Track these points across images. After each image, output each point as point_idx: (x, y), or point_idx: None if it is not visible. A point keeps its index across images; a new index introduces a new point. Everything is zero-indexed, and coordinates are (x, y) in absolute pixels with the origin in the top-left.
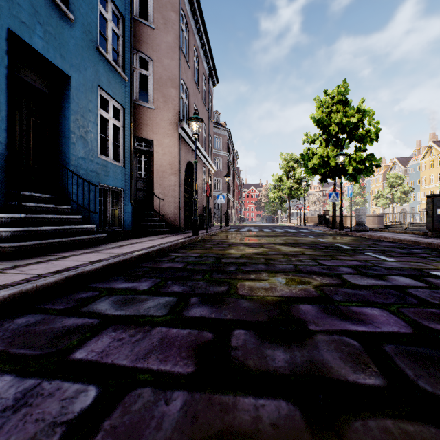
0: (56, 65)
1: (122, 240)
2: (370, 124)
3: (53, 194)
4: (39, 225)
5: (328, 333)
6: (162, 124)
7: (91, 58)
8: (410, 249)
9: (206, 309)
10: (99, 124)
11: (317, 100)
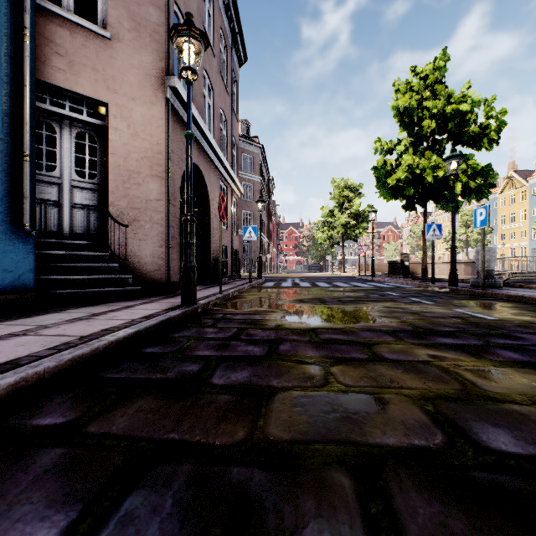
0: None
1: None
2: (489, 115)
3: None
4: None
5: None
6: (129, 75)
7: None
8: None
9: None
10: None
11: (399, 84)
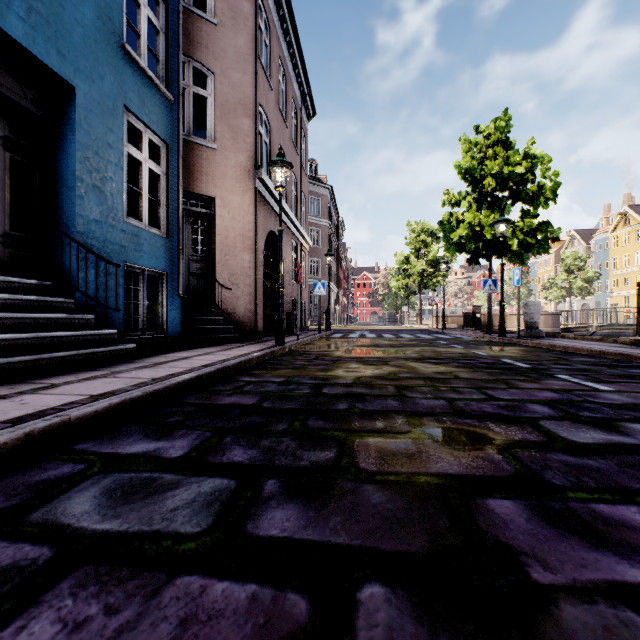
0: (49, 67)
1: (163, 354)
2: (545, 175)
3: (48, 279)
4: (16, 330)
5: (583, 598)
6: (229, 173)
7: (112, 61)
8: (625, 369)
9: (295, 512)
10: (125, 168)
11: (464, 140)
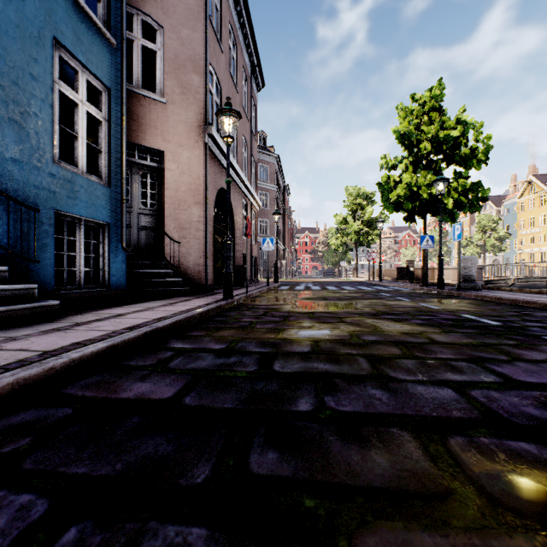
0: None
1: (97, 310)
2: (478, 139)
3: None
4: None
5: None
6: (179, 128)
7: None
8: None
9: None
10: (56, 107)
11: (401, 108)
